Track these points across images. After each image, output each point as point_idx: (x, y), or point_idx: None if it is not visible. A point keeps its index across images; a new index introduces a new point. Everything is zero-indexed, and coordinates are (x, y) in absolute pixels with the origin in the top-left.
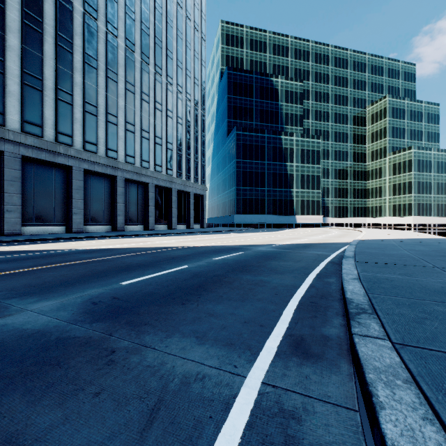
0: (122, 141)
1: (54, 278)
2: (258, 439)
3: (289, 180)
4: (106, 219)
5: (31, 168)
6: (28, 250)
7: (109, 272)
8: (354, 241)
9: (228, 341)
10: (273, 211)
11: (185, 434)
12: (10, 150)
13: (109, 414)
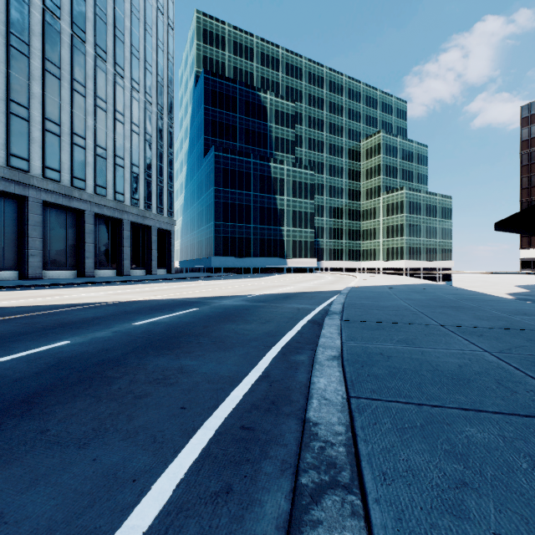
0: (37, 146)
1: None
2: None
3: (279, 216)
4: (9, 260)
5: None
6: None
7: None
8: (346, 289)
9: None
10: (260, 253)
11: None
12: None
13: None
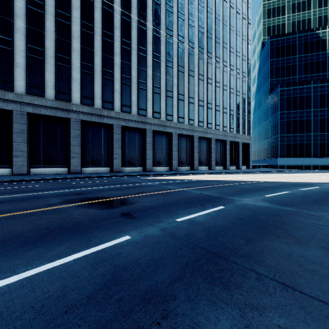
0: (196, 113)
1: (224, 191)
2: None
3: None
4: (188, 162)
5: (155, 136)
6: (176, 179)
7: (246, 191)
8: None
9: None
10: (320, 154)
11: None
12: (148, 128)
13: None
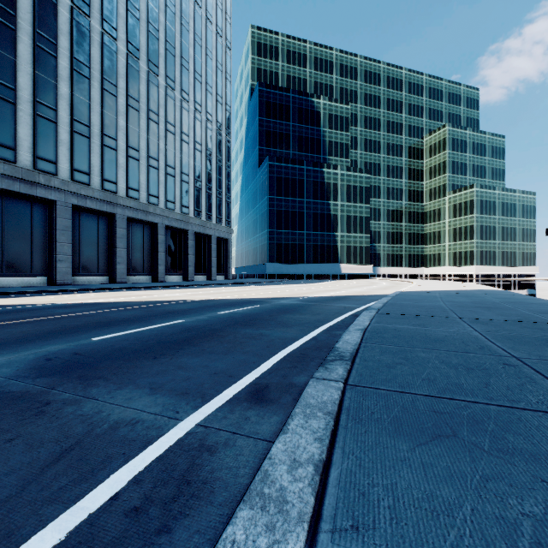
0: (123, 171)
1: (10, 335)
2: (162, 468)
3: (333, 221)
4: (102, 268)
5: (0, 202)
6: None
7: (83, 328)
8: (394, 293)
9: (184, 391)
10: (314, 259)
11: (89, 467)
12: None
13: (16, 455)
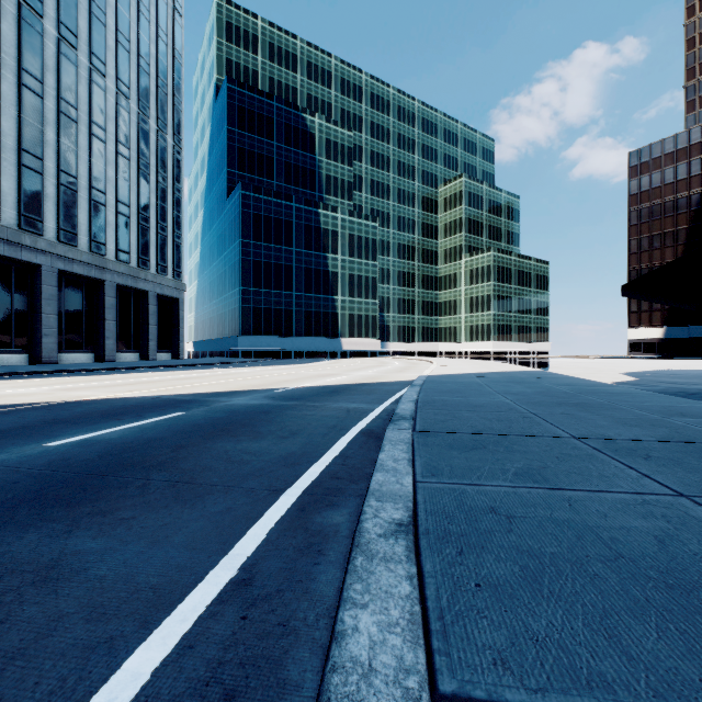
0: None
1: None
2: None
3: (331, 281)
4: None
5: None
6: None
7: None
8: (419, 378)
9: None
10: (306, 331)
11: None
12: None
13: None
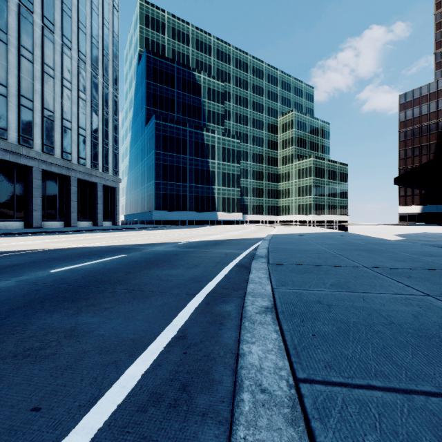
0: None
1: None
2: None
3: (211, 177)
4: None
5: None
6: None
7: None
8: (268, 236)
9: None
10: (195, 208)
11: None
12: None
13: None
